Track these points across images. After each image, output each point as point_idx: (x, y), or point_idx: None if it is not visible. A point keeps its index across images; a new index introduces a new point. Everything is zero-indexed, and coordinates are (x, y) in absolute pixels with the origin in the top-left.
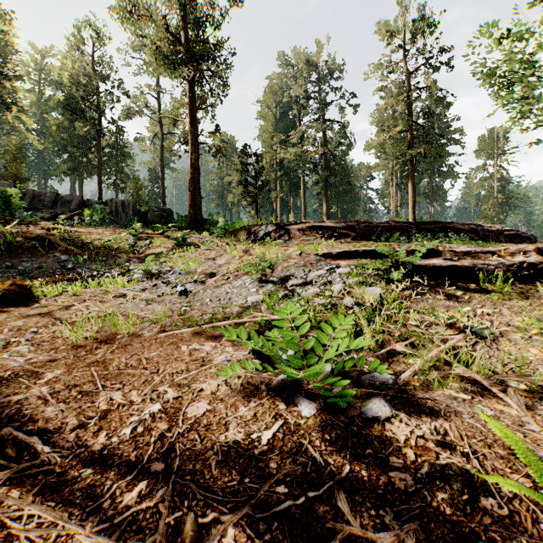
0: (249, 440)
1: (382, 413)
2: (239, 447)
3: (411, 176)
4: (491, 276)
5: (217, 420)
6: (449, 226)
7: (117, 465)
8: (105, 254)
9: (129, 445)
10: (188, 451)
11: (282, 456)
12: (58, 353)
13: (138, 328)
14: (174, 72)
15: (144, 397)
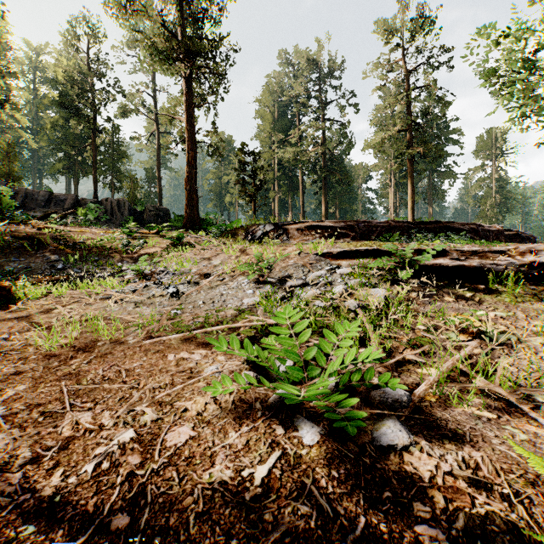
0: (238, 480)
1: (398, 440)
2: (226, 490)
3: (410, 175)
4: (502, 276)
5: (201, 450)
6: (449, 226)
7: (69, 519)
8: (97, 253)
9: (89, 487)
10: (162, 497)
11: (280, 504)
12: (27, 364)
13: (122, 334)
14: (170, 68)
15: (117, 420)
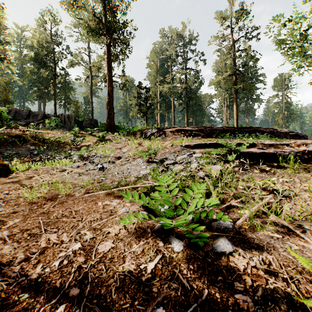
0: (138, 270)
1: (227, 249)
2: (132, 275)
3: (235, 100)
4: (286, 158)
5: (118, 254)
6: (257, 130)
7: (46, 290)
8: (57, 145)
9: (56, 274)
10: (97, 279)
11: (161, 283)
12: (20, 207)
13: (72, 191)
14: (98, 39)
15: (70, 238)
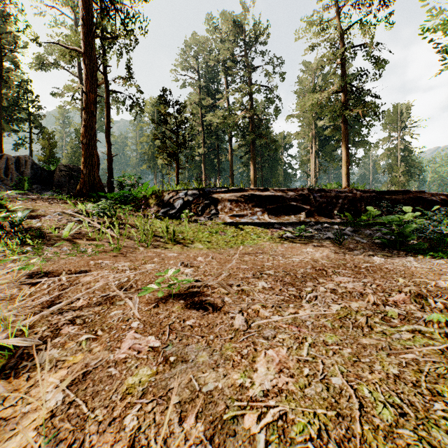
0: None
1: None
2: None
3: (344, 139)
4: None
5: None
6: (421, 197)
7: None
8: None
9: None
10: None
11: None
12: None
13: None
14: None
15: None
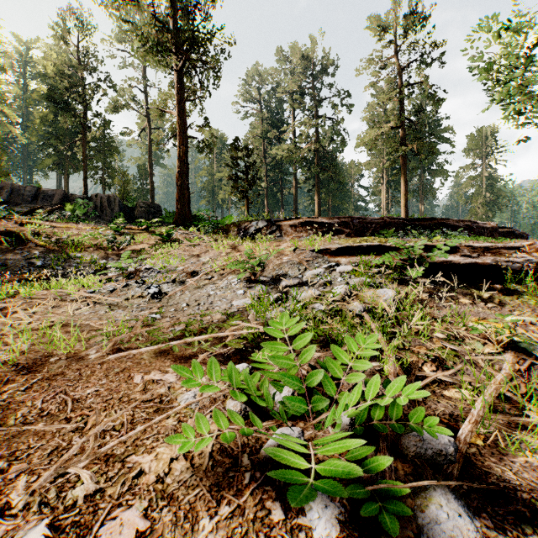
0: None
1: (463, 537)
2: None
3: (403, 172)
4: (521, 275)
5: None
6: (444, 223)
7: None
8: (81, 250)
9: None
10: None
11: None
12: None
13: (83, 346)
14: (160, 60)
15: (30, 499)
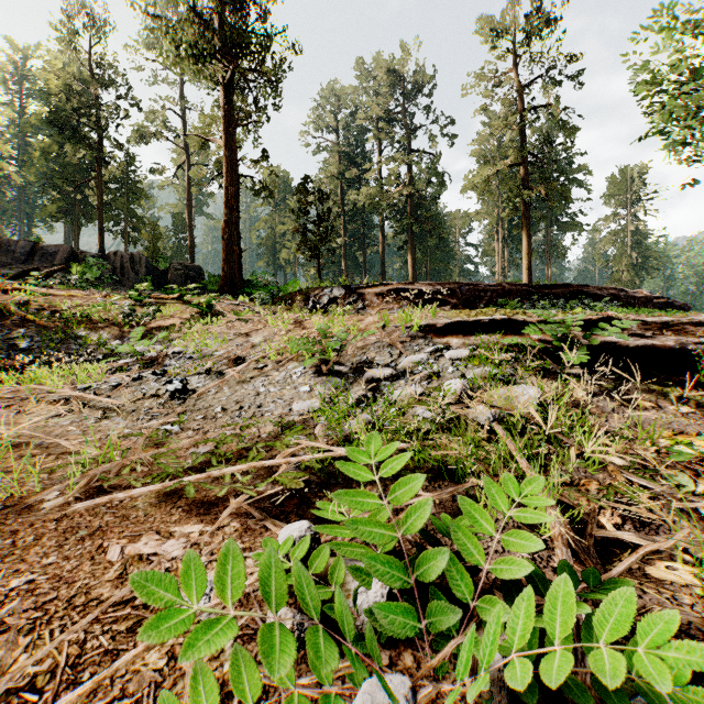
0: None
1: None
2: None
3: (525, 224)
4: None
5: None
6: (582, 291)
7: None
8: (86, 327)
9: None
10: None
11: None
12: None
13: (38, 486)
14: (200, 70)
15: None
